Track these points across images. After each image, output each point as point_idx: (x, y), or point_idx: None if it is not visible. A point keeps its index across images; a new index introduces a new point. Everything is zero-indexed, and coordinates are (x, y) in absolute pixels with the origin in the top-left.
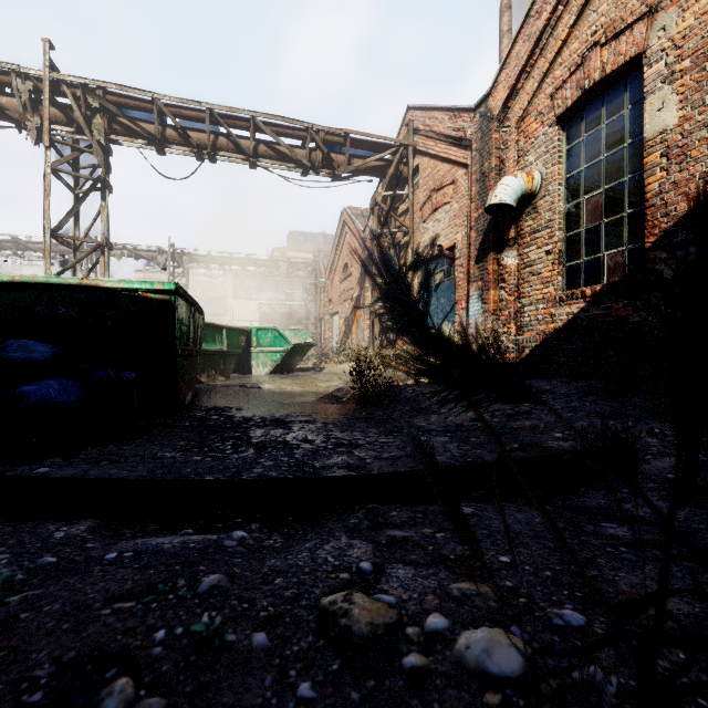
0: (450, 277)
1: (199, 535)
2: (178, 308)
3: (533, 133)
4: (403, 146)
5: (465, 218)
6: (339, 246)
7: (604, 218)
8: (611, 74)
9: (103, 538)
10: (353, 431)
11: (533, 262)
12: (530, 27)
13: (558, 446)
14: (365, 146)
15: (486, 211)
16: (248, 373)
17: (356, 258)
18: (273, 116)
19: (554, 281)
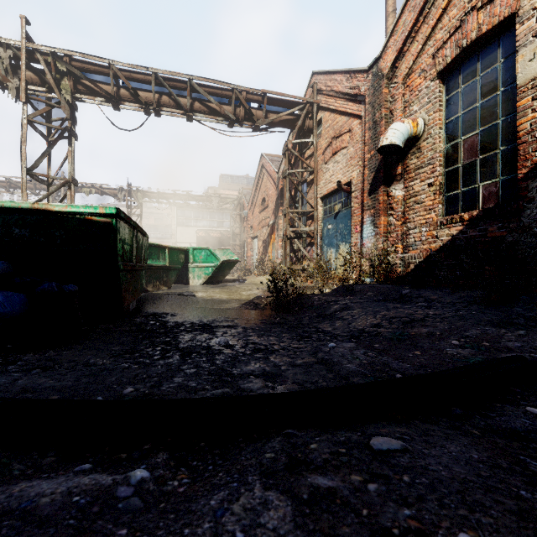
0: (347, 207)
1: (93, 476)
2: (120, 229)
3: (417, 87)
4: (309, 103)
5: (359, 159)
6: (258, 184)
7: (479, 155)
8: (486, 33)
9: None
10: (269, 336)
11: (417, 193)
12: None
13: (457, 353)
14: (279, 103)
15: (378, 152)
16: (186, 283)
17: (272, 193)
18: (206, 79)
19: (436, 208)
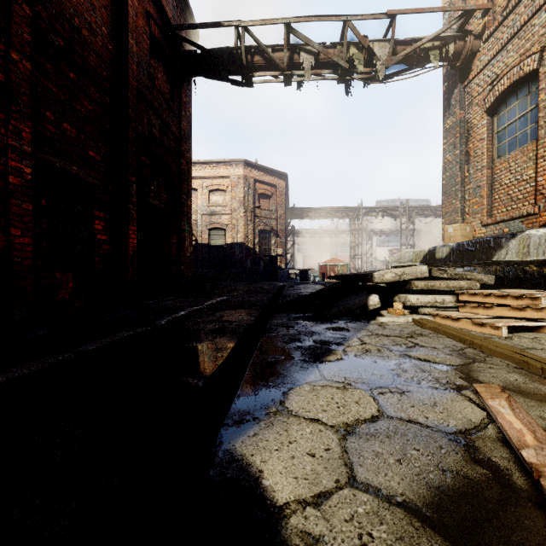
0: None
1: None
2: None
3: None
4: None
5: None
6: None
7: None
8: None
9: None
10: None
11: None
12: None
13: None
14: None
15: None
16: None
17: None
18: None
19: None
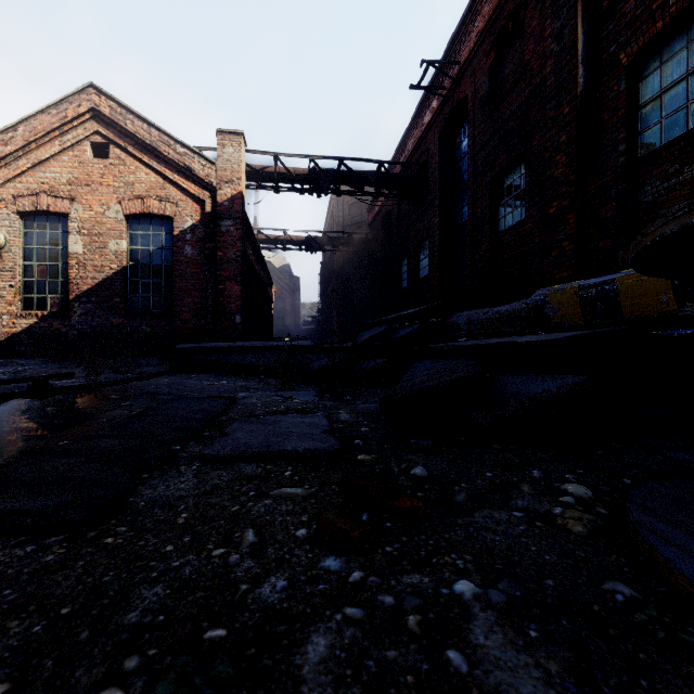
0: None
1: None
2: None
3: None
4: None
5: None
6: None
7: (49, 278)
8: (53, 212)
9: None
10: None
11: None
12: None
13: None
14: None
15: None
16: None
17: None
18: None
19: (17, 304)
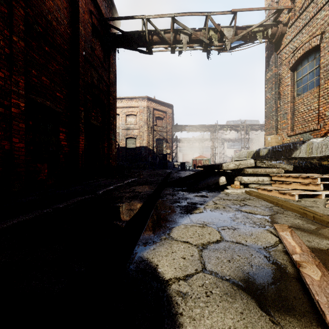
0: None
1: None
2: None
3: None
4: None
5: None
6: None
7: None
8: None
9: None
10: None
11: None
12: None
13: None
14: None
15: None
16: None
17: None
18: None
19: None
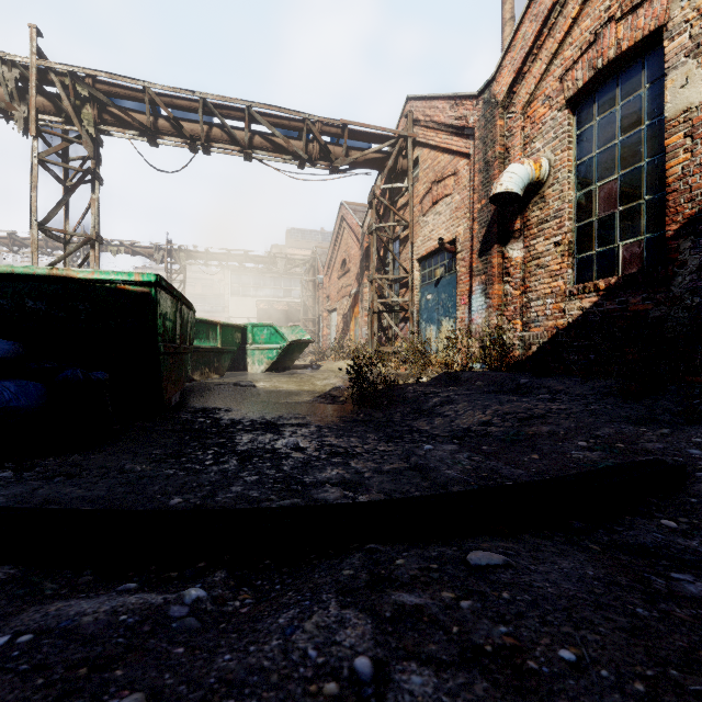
0: (451, 271)
1: (141, 595)
2: (161, 301)
3: (541, 118)
4: (402, 138)
5: (467, 210)
6: (337, 242)
7: (619, 206)
8: (627, 51)
9: (9, 600)
10: (350, 437)
11: (541, 254)
12: (537, 6)
13: (584, 457)
14: (363, 138)
15: (490, 201)
16: (243, 370)
17: (354, 254)
18: (269, 106)
19: (564, 274)
